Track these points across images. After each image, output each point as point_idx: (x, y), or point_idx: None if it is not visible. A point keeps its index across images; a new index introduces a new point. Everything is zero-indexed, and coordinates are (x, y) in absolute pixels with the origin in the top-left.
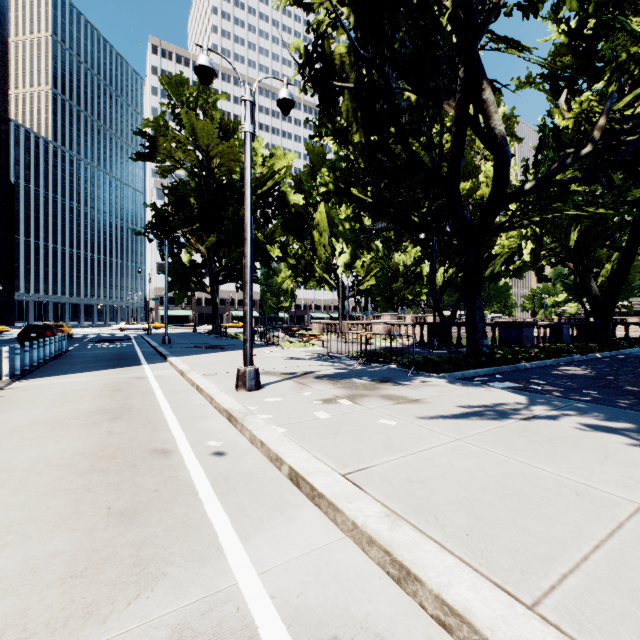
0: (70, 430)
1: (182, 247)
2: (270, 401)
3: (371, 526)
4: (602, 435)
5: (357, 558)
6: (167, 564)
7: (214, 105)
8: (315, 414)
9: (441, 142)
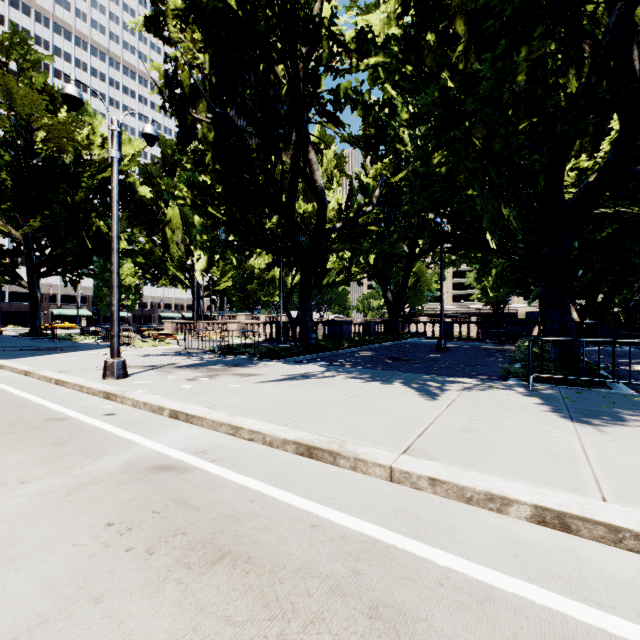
0: None
1: None
2: (141, 383)
3: (222, 419)
4: (351, 380)
5: (215, 434)
6: (106, 451)
7: (35, 65)
8: (182, 386)
9: (282, 180)
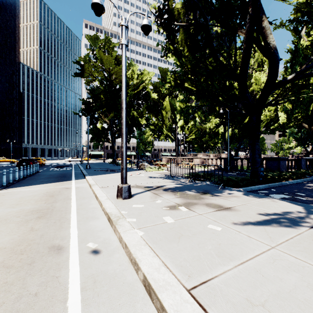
0: (8, 226)
1: (97, 120)
2: (136, 207)
3: None
4: None
5: None
6: None
7: (113, 48)
8: (164, 219)
9: (235, 55)
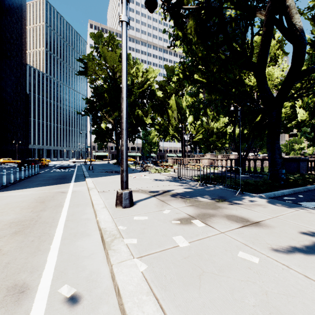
0: None
1: (101, 120)
2: (138, 219)
3: None
4: None
5: None
6: None
7: (117, 46)
8: (174, 240)
9: (252, 42)
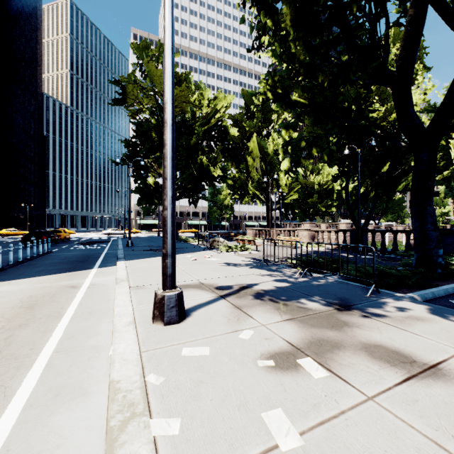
0: None
1: (147, 172)
2: (189, 356)
3: None
4: None
5: None
6: None
7: None
8: (267, 424)
9: (387, 37)
